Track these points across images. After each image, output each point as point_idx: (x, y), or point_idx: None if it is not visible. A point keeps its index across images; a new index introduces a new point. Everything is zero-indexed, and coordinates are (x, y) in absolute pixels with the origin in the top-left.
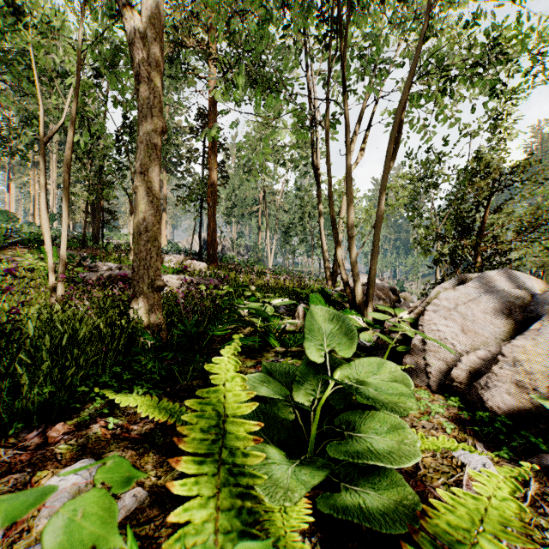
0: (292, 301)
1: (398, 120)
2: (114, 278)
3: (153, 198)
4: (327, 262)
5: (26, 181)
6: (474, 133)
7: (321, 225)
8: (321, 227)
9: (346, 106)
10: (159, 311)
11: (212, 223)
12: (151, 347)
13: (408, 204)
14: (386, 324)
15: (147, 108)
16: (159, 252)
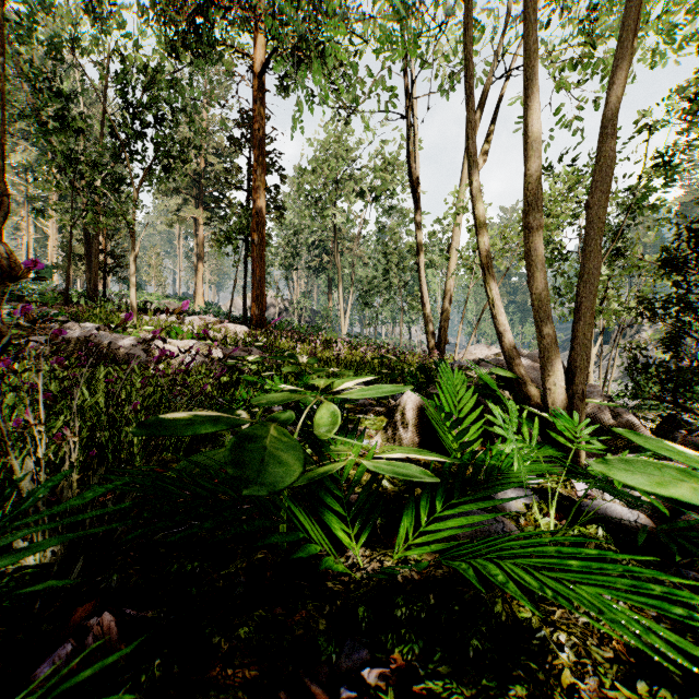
0: (400, 386)
1: None
2: (72, 344)
3: None
4: (430, 325)
5: (17, 222)
6: (662, 121)
7: (420, 267)
8: (420, 271)
9: None
10: None
11: (258, 269)
12: None
13: (546, 241)
14: None
15: None
16: None
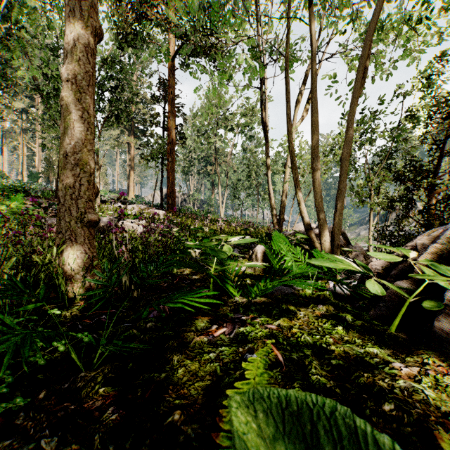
0: (253, 239)
1: (369, 37)
2: None
3: (82, 112)
4: (274, 210)
5: (15, 145)
6: (409, 91)
7: (268, 176)
8: (268, 178)
9: (310, 22)
10: (92, 252)
11: (171, 176)
12: (74, 297)
13: None
14: (371, 267)
15: (75, 0)
16: (91, 179)
